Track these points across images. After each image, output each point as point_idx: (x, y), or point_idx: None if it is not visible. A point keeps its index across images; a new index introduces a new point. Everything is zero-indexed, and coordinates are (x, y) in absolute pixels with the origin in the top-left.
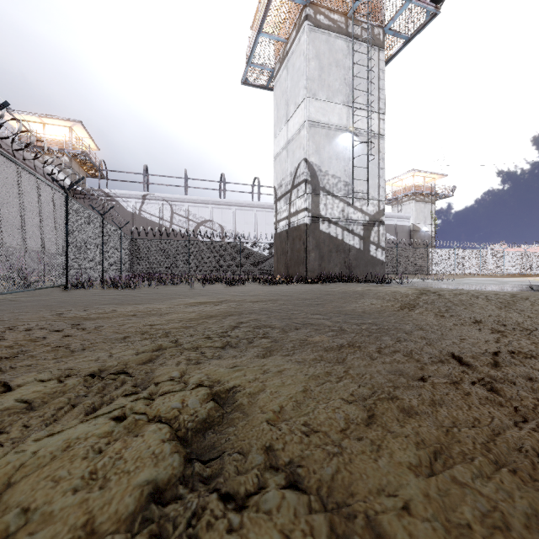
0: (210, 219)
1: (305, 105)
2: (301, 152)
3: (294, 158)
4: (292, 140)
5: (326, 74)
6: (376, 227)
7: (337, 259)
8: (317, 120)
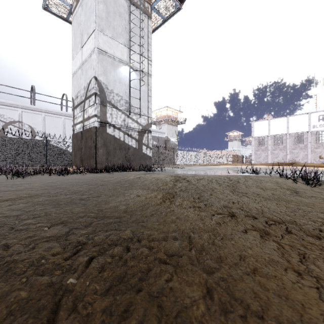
0: (19, 120)
1: (95, 35)
2: (92, 71)
3: (87, 76)
4: (85, 61)
5: (112, 18)
6: (147, 134)
7: (120, 155)
8: (105, 50)
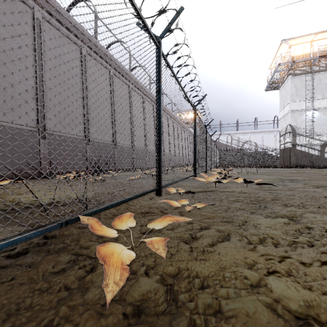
0: (249, 140)
1: (289, 105)
2: (288, 121)
3: (286, 123)
4: (285, 115)
5: (299, 91)
6: None
7: (305, 160)
8: (295, 109)
